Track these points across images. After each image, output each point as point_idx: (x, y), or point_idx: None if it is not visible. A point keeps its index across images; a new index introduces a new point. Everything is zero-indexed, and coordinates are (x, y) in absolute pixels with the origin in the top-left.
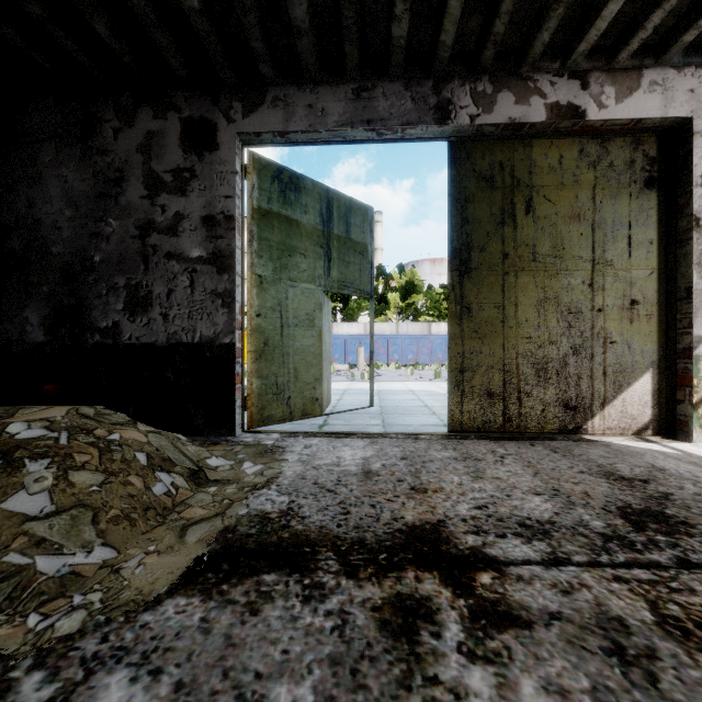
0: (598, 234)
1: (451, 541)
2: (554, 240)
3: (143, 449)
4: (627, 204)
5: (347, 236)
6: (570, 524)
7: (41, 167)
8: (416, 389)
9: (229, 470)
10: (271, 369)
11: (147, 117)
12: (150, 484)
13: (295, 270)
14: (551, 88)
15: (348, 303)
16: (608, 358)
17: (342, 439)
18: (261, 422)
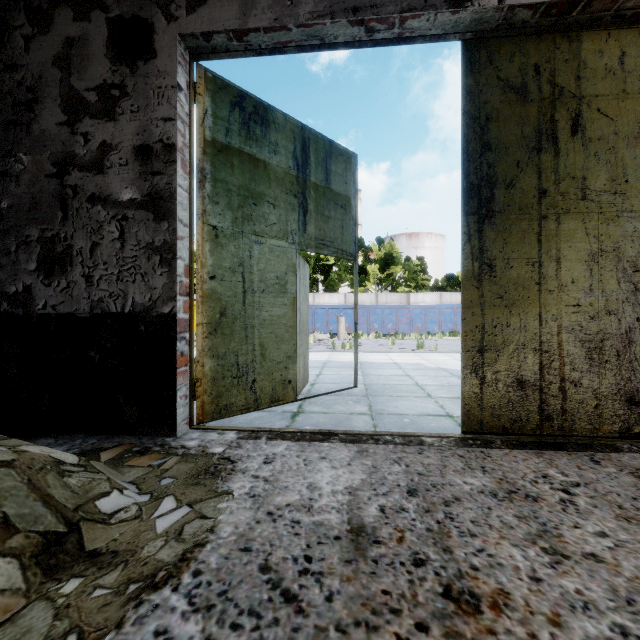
0: None
1: None
2: (612, 170)
3: None
4: None
5: (326, 185)
6: None
7: None
8: (400, 362)
9: (131, 520)
10: (230, 345)
11: (66, 20)
12: None
13: (262, 222)
14: None
15: (329, 274)
16: None
17: (319, 444)
18: (216, 414)
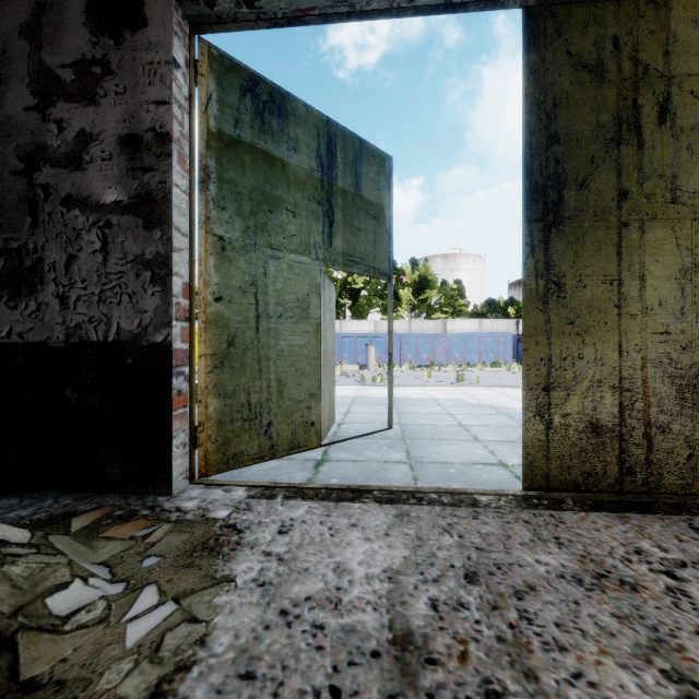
0: None
1: None
2: None
3: None
4: None
5: (356, 192)
6: None
7: None
8: (439, 398)
9: (93, 625)
10: (240, 381)
11: None
12: None
13: (279, 233)
14: None
15: (357, 299)
16: None
17: (348, 505)
18: (223, 465)
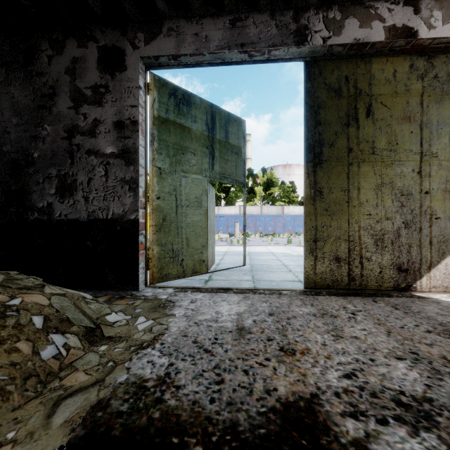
0: (425, 132)
1: (330, 429)
2: (389, 137)
3: (41, 312)
4: (449, 107)
5: (226, 140)
6: (449, 404)
7: None
8: (275, 252)
9: (124, 325)
10: (168, 238)
11: (73, 47)
12: (40, 348)
13: (187, 164)
14: (389, 13)
15: (228, 193)
16: (433, 230)
17: (221, 294)
18: (160, 279)
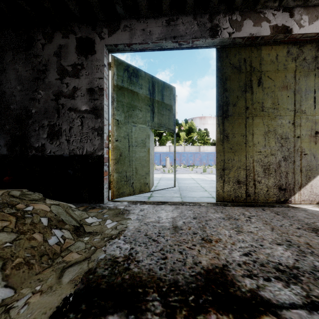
0: (297, 96)
1: (235, 284)
2: (273, 100)
3: (46, 215)
4: (313, 80)
5: (162, 101)
6: (309, 270)
7: (5, 64)
8: (195, 178)
9: (98, 225)
10: (123, 168)
11: (59, 37)
12: (47, 238)
13: (136, 117)
14: (273, 17)
15: (161, 137)
16: (302, 162)
17: (160, 205)
18: (118, 196)
